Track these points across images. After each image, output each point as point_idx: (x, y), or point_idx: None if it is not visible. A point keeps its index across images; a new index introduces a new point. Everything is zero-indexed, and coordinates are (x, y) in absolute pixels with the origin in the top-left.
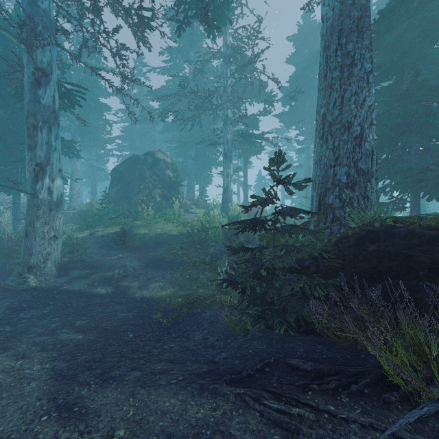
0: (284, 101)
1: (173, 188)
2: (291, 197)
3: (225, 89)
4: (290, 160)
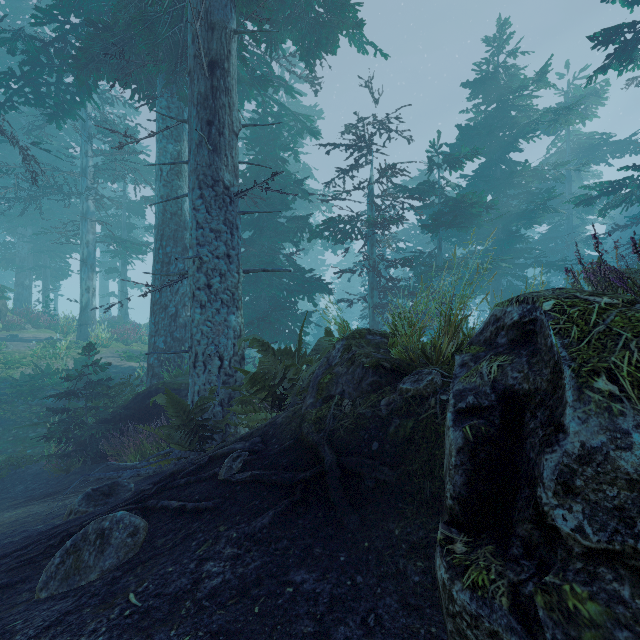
0: None
1: None
2: None
3: (84, 172)
4: None
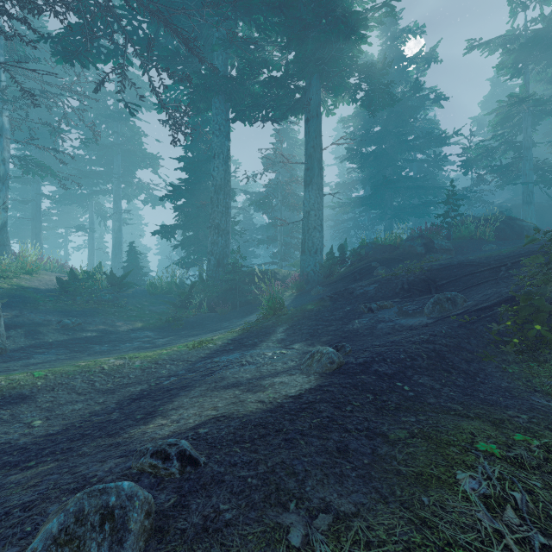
0: None
1: None
2: None
3: None
4: None
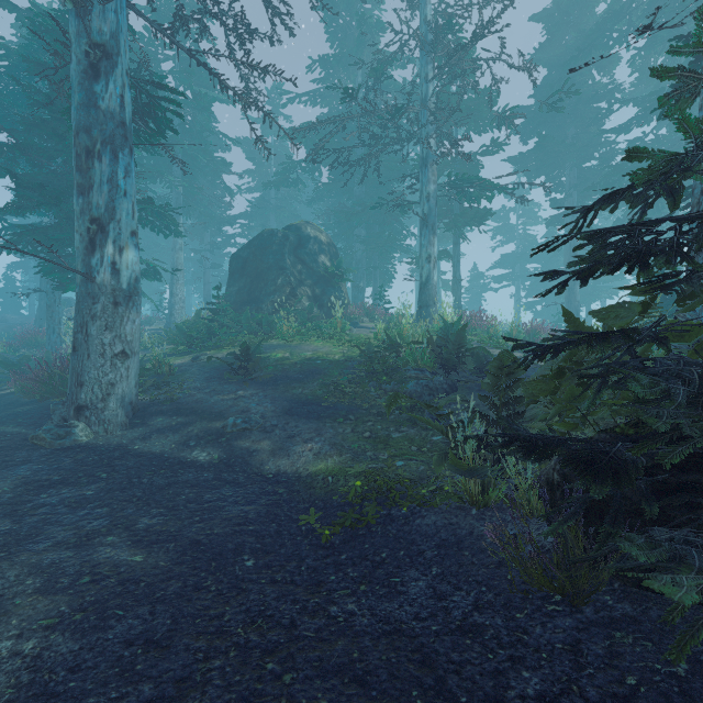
0: (524, 133)
1: (332, 286)
2: (533, 306)
3: (423, 103)
4: (532, 242)
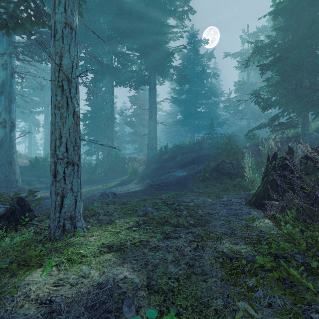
0: None
1: None
2: None
3: None
4: None
